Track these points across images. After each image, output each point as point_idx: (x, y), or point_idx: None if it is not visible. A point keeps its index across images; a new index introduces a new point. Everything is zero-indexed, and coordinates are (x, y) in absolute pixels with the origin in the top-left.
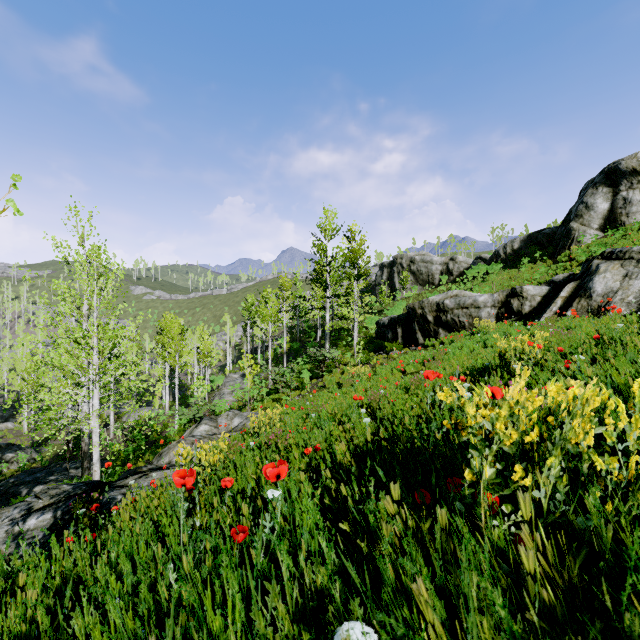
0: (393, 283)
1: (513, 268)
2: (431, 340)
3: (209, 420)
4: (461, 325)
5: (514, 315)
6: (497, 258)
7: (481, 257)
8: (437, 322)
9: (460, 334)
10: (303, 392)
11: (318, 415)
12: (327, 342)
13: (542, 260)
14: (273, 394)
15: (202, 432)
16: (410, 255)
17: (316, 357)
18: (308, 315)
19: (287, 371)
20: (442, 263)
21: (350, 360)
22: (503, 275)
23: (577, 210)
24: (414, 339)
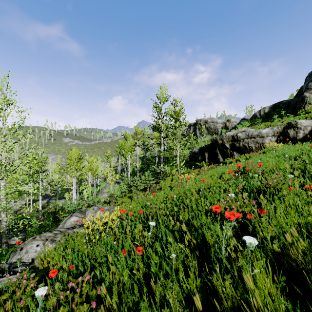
0: (196, 134)
1: (266, 122)
2: (228, 159)
3: (79, 213)
4: (250, 149)
5: (290, 140)
6: (255, 118)
7: (244, 118)
8: (232, 148)
9: (255, 153)
10: (147, 192)
11: (157, 220)
12: (161, 163)
13: (286, 116)
14: (129, 193)
15: (71, 222)
16: (205, 119)
17: (155, 171)
18: (150, 147)
19: (137, 179)
20: (222, 123)
21: (176, 173)
22: (261, 125)
23: (308, 85)
24: (216, 159)
